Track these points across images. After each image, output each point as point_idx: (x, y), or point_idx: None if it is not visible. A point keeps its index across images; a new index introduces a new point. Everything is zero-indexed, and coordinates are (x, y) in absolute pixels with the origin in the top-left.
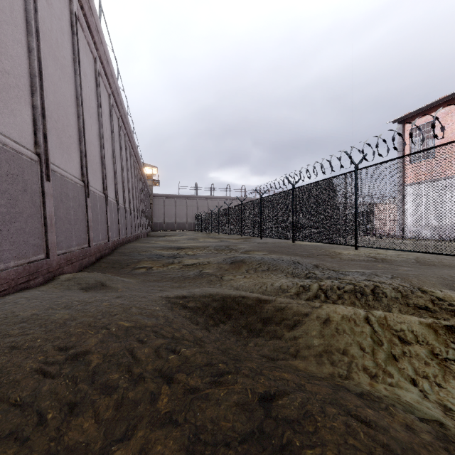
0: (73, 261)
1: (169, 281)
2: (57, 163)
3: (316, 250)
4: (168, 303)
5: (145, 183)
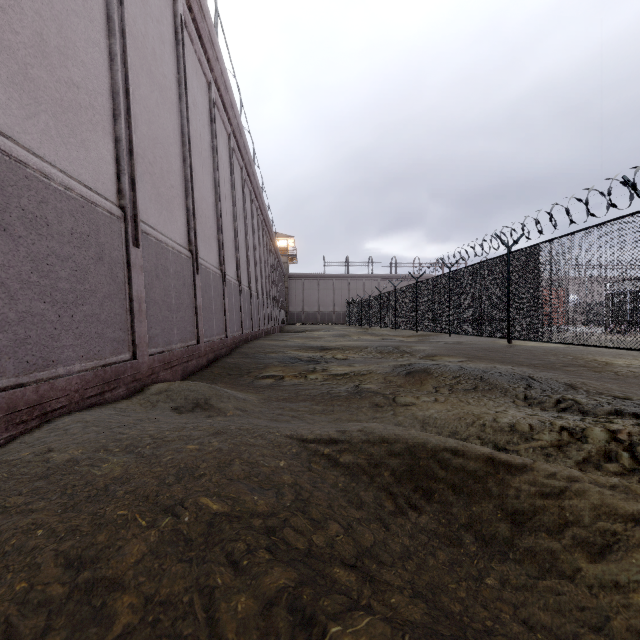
0: (173, 364)
1: (307, 401)
2: (153, 222)
3: (555, 357)
4: (302, 452)
5: (278, 258)
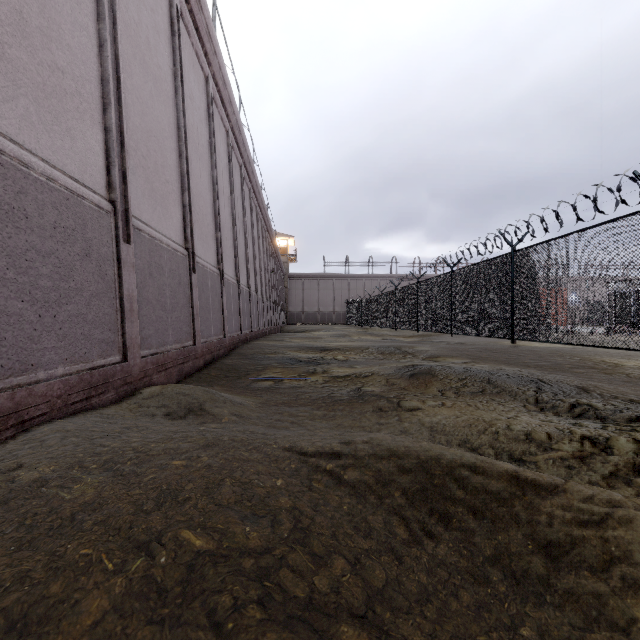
0: (168, 366)
1: (308, 405)
2: (146, 218)
3: (562, 358)
4: (301, 468)
5: (278, 258)
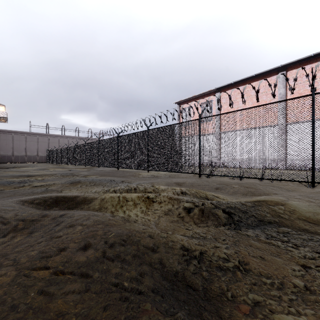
0: None
1: (21, 196)
2: None
3: (129, 173)
4: (21, 201)
5: None
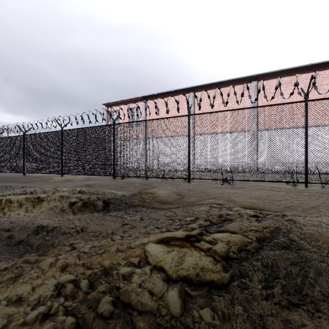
0: None
1: None
2: None
3: (38, 178)
4: None
5: None
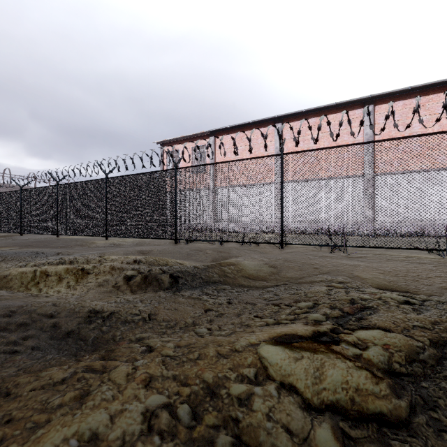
0: None
1: None
2: None
3: (76, 242)
4: None
5: None
